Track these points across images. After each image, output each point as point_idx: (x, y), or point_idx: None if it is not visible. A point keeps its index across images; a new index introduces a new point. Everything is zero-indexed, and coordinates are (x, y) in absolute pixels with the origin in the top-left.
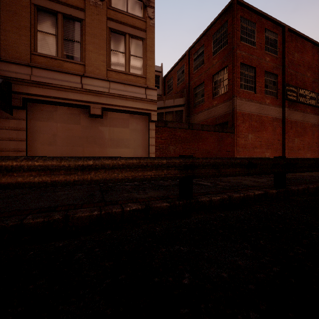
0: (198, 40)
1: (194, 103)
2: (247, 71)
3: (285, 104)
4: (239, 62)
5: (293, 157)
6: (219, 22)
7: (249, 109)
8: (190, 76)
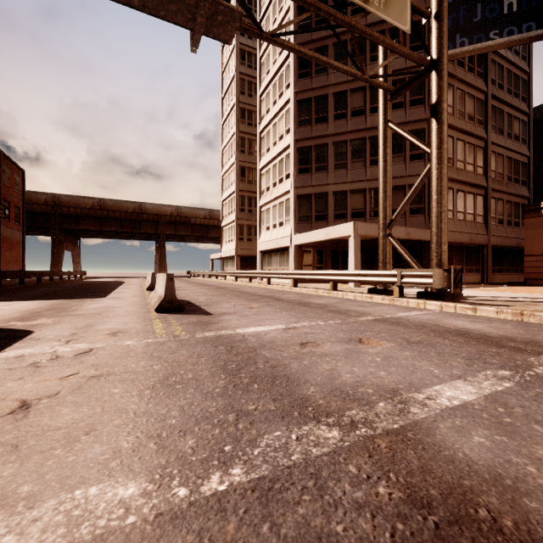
0: None
1: None
2: None
3: None
4: None
5: None
6: None
7: None
8: None
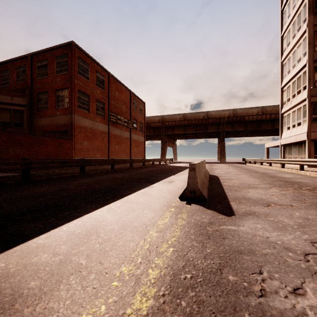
0: (41, 51)
1: (37, 107)
2: (83, 96)
3: (110, 123)
4: (76, 88)
5: (115, 157)
6: (61, 50)
7: (85, 124)
8: (33, 80)
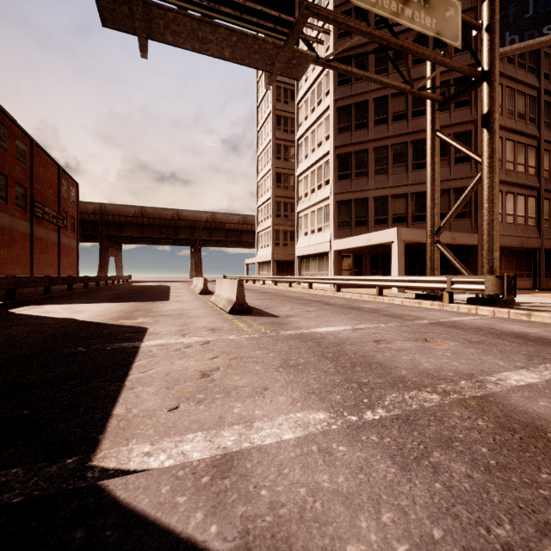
0: None
1: None
2: None
3: (34, 220)
4: None
5: (39, 274)
6: None
7: (2, 222)
8: None
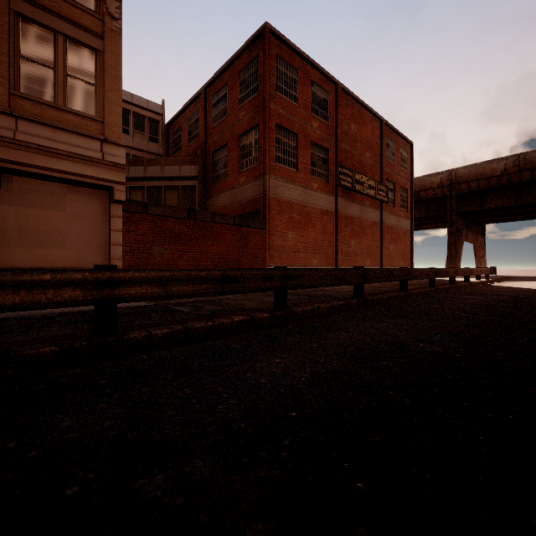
0: (218, 74)
1: (213, 176)
2: (286, 138)
3: (338, 192)
4: (273, 122)
5: (348, 265)
6: (248, 54)
7: (289, 195)
8: (208, 131)
